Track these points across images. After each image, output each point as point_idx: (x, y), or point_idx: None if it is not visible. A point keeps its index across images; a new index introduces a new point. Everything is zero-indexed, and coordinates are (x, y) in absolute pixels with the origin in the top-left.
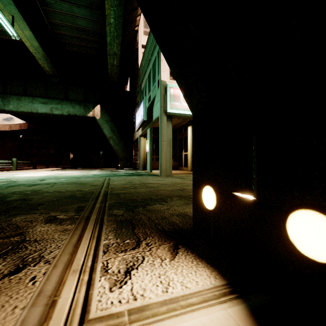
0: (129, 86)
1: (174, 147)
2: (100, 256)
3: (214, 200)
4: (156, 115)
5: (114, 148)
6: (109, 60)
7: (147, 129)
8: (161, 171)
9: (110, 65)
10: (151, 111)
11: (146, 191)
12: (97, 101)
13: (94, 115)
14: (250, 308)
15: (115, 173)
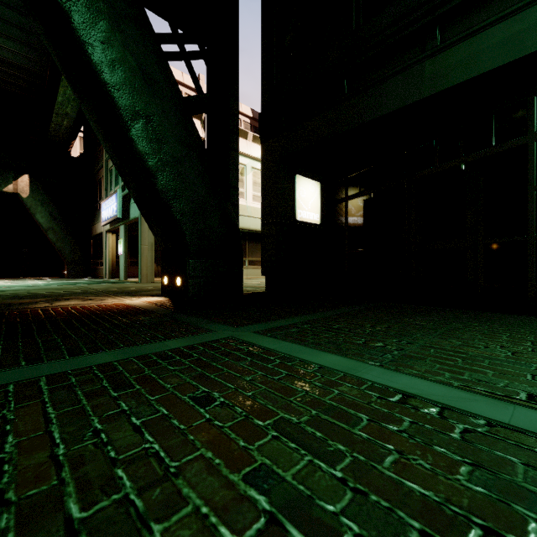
0: (77, 141)
1: (158, 248)
2: (128, 298)
3: (167, 281)
4: (134, 214)
5: (56, 245)
6: (54, 118)
7: (120, 225)
8: (142, 278)
9: (55, 123)
10: (127, 207)
11: (132, 289)
12: (22, 167)
13: (18, 191)
14: (169, 298)
15: (75, 282)
